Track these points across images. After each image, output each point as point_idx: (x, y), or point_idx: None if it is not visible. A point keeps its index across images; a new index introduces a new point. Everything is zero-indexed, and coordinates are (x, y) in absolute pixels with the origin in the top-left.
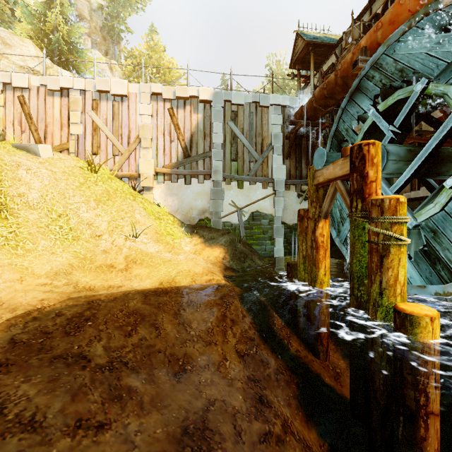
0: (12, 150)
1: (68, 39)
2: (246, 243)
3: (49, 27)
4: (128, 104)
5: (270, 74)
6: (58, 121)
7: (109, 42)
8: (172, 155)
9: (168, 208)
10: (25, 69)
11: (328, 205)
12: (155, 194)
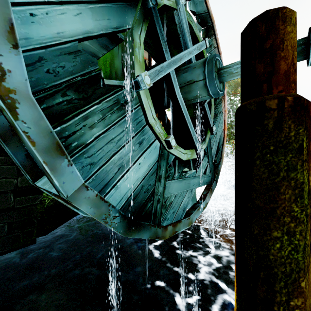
0: None
1: None
2: None
3: None
4: None
5: None
6: None
7: None
8: None
9: None
10: None
11: None
12: None
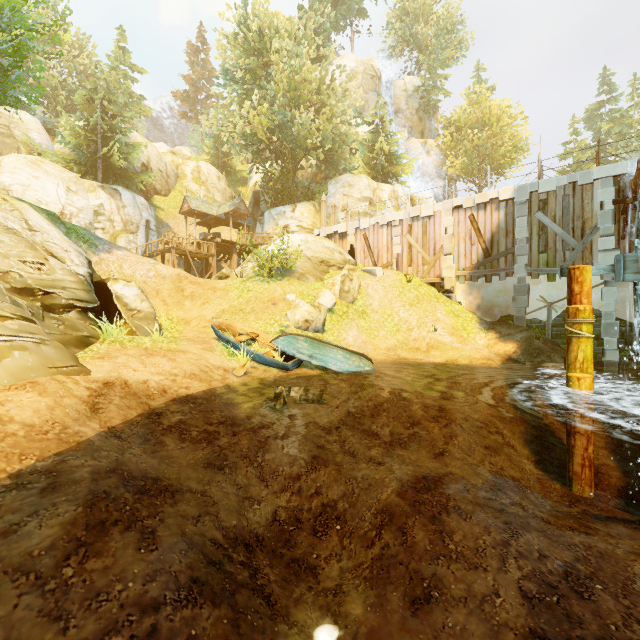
0: (363, 275)
1: (388, 154)
2: (549, 340)
3: (375, 151)
4: (433, 222)
5: None
6: (385, 246)
7: (424, 120)
8: (473, 257)
9: (469, 306)
10: (361, 200)
11: None
12: (456, 294)
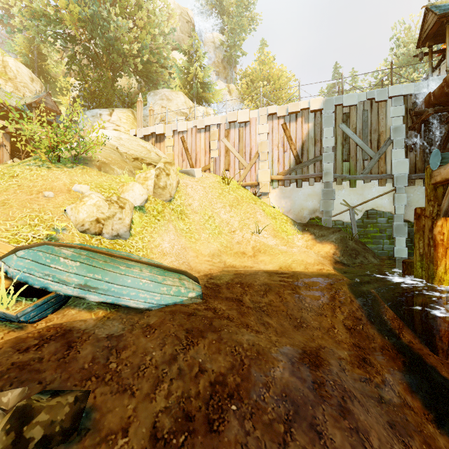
0: (181, 175)
1: (202, 82)
2: (358, 241)
3: (191, 77)
4: (249, 128)
5: (396, 47)
6: (203, 149)
7: (227, 69)
8: (285, 163)
9: (281, 209)
10: (178, 114)
11: (448, 203)
12: (270, 198)
